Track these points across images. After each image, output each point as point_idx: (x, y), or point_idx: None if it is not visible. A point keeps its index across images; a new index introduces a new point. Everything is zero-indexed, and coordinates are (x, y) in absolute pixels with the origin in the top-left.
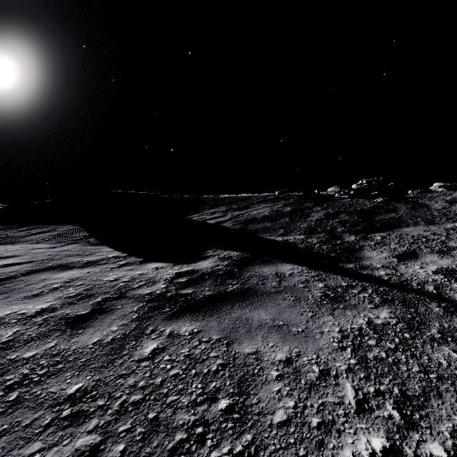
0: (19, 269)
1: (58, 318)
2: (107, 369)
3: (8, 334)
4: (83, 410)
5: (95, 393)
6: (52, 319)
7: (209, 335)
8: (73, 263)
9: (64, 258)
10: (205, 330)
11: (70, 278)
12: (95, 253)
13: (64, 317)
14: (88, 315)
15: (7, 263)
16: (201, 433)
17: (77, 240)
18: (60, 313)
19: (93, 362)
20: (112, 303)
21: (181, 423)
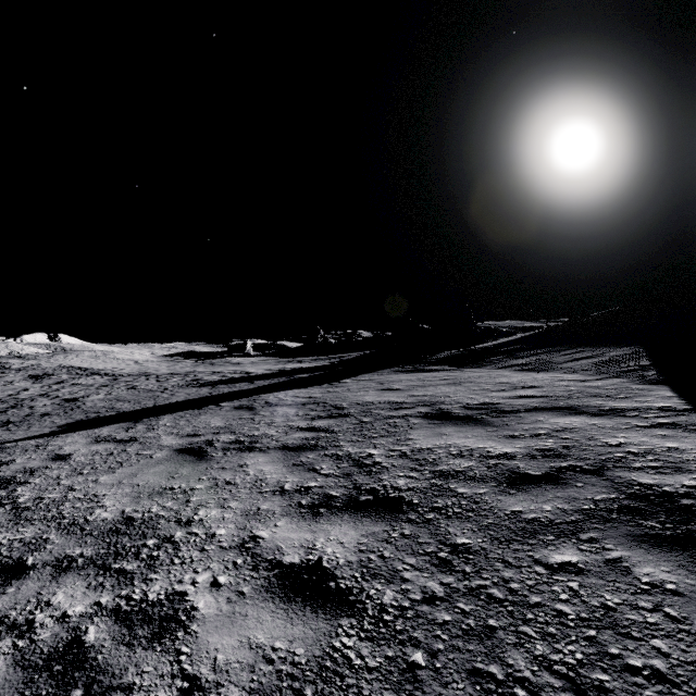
0: (527, 403)
1: (506, 468)
2: (499, 545)
3: (463, 465)
4: (453, 563)
5: (471, 557)
6: (501, 467)
7: (690, 614)
8: (587, 407)
9: (583, 398)
10: (691, 600)
11: (564, 426)
12: (634, 396)
13: (512, 469)
14: (534, 478)
15: (523, 394)
16: (518, 695)
17: (624, 373)
18: (512, 464)
19: (494, 529)
20: (575, 475)
21: (508, 661)
